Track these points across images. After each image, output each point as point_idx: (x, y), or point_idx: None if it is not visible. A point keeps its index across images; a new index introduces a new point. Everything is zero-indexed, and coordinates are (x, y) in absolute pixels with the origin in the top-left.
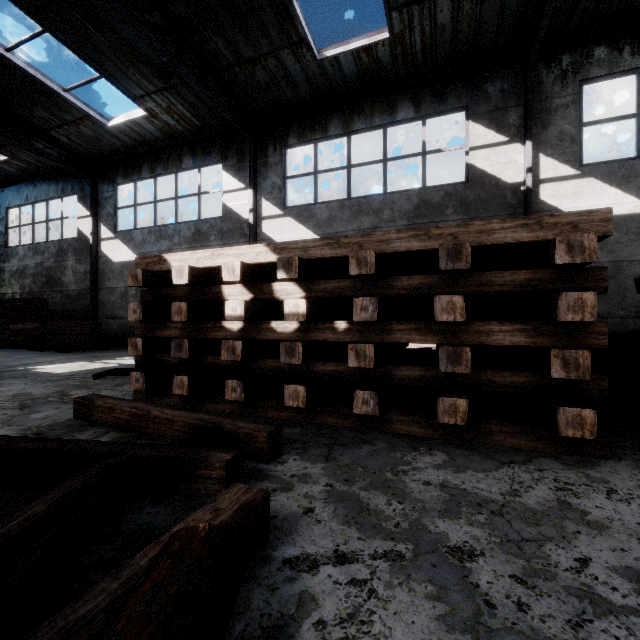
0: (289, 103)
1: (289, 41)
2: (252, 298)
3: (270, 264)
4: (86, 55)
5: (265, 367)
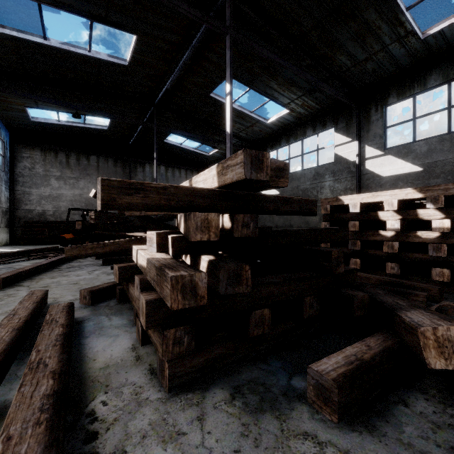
0: (390, 75)
1: (397, 37)
2: (400, 218)
3: (414, 199)
4: (266, 93)
5: (412, 257)
